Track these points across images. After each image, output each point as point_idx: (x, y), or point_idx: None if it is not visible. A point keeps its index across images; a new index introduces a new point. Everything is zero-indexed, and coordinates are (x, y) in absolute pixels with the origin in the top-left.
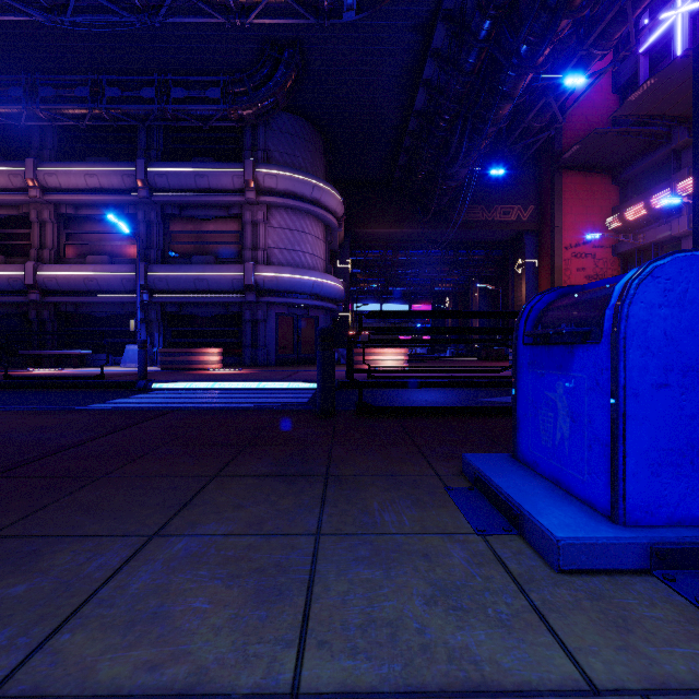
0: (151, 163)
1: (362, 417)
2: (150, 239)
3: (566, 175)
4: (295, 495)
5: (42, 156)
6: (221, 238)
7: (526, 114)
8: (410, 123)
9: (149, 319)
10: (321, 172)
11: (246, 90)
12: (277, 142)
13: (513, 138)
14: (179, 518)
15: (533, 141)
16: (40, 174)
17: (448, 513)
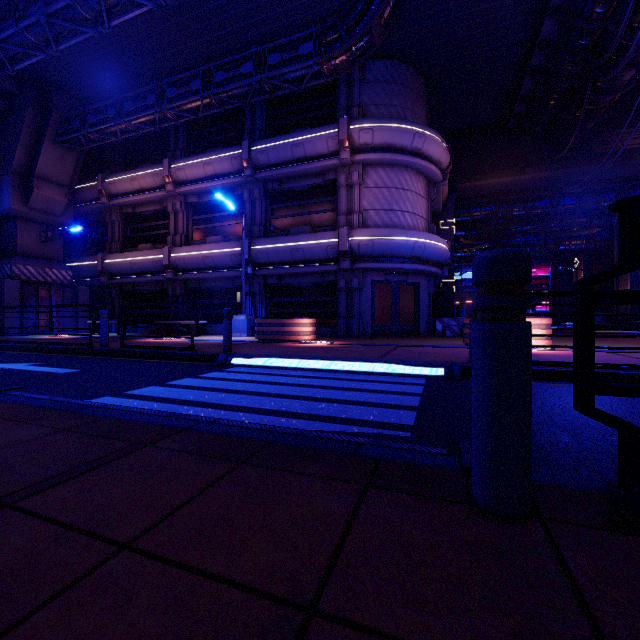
0: (254, 142)
1: None
2: (254, 216)
3: None
4: None
5: (175, 156)
6: (316, 207)
7: None
8: (542, 29)
9: (253, 291)
10: (422, 120)
11: (339, 35)
12: (373, 94)
13: None
14: None
15: None
16: (173, 170)
17: None
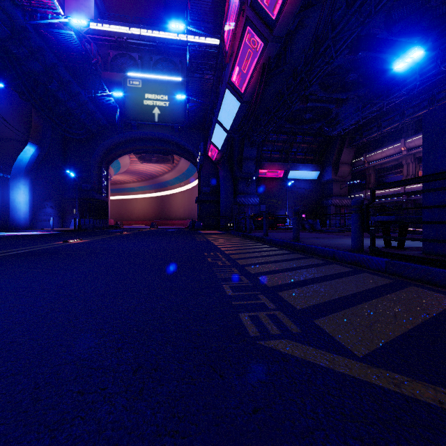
0: None
1: None
2: None
3: None
4: None
5: (407, 135)
6: None
7: None
8: None
9: None
10: None
11: None
12: None
13: None
14: None
15: None
16: (406, 144)
17: None
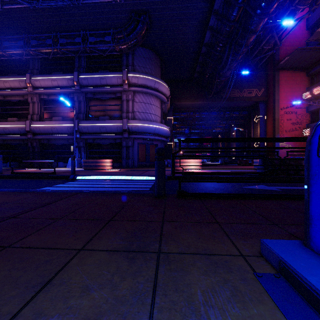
0: (80, 73)
1: (180, 199)
2: (80, 109)
3: (281, 72)
4: (133, 276)
5: (33, 73)
6: (112, 108)
7: (261, 42)
8: (202, 49)
9: (79, 146)
10: (159, 75)
11: (123, 36)
12: (138, 61)
13: (254, 55)
14: (31, 305)
15: (263, 56)
16: (32, 80)
17: (270, 314)
